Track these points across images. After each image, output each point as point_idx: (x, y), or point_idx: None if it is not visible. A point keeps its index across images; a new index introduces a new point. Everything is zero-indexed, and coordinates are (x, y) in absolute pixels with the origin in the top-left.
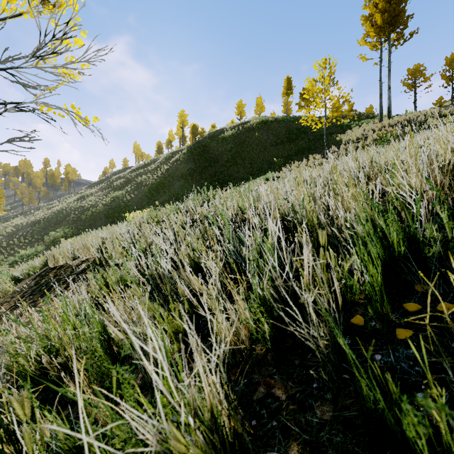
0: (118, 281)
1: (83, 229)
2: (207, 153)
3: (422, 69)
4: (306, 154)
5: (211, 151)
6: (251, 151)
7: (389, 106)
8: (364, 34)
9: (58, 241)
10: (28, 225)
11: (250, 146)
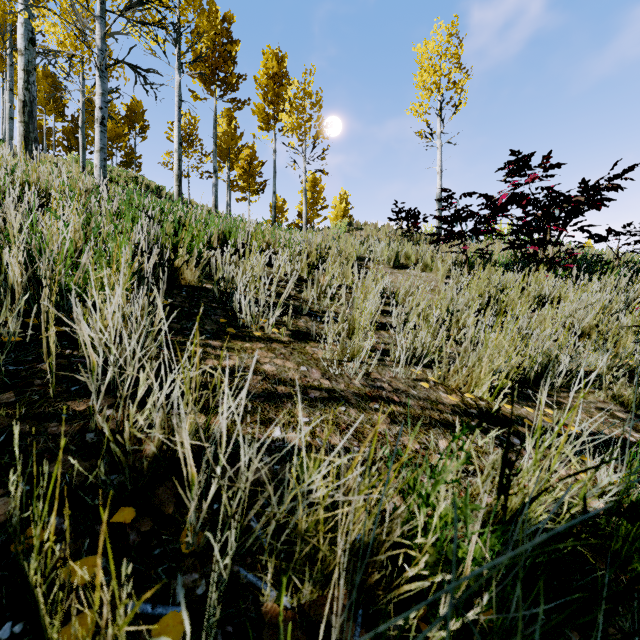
0: None
1: None
2: None
3: None
4: None
5: None
6: None
7: None
8: None
9: None
10: None
11: None
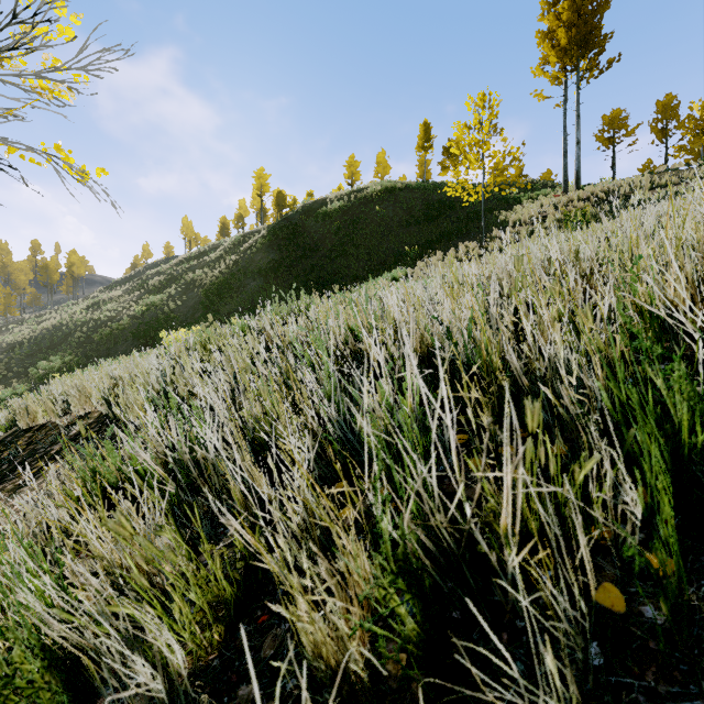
0: (118, 471)
1: (95, 357)
2: (300, 237)
3: (623, 117)
4: (454, 240)
5: (305, 233)
6: (369, 234)
7: (578, 169)
8: (541, 59)
9: (53, 377)
10: (1, 349)
11: (367, 227)
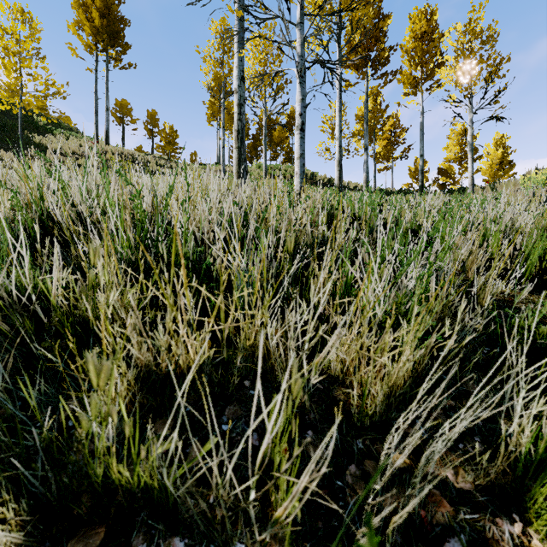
0: None
1: None
2: None
3: (130, 109)
4: None
5: None
6: None
7: (108, 130)
8: (76, 21)
9: None
10: None
11: None
